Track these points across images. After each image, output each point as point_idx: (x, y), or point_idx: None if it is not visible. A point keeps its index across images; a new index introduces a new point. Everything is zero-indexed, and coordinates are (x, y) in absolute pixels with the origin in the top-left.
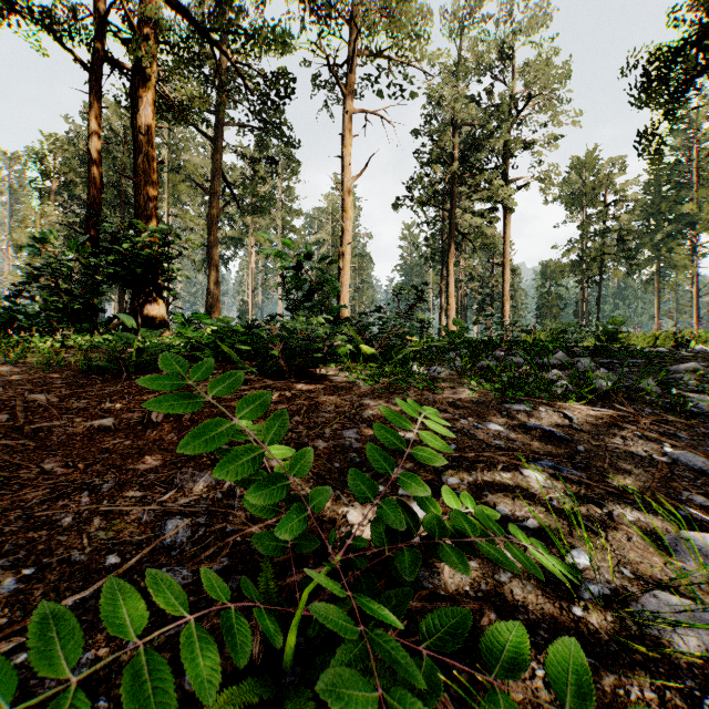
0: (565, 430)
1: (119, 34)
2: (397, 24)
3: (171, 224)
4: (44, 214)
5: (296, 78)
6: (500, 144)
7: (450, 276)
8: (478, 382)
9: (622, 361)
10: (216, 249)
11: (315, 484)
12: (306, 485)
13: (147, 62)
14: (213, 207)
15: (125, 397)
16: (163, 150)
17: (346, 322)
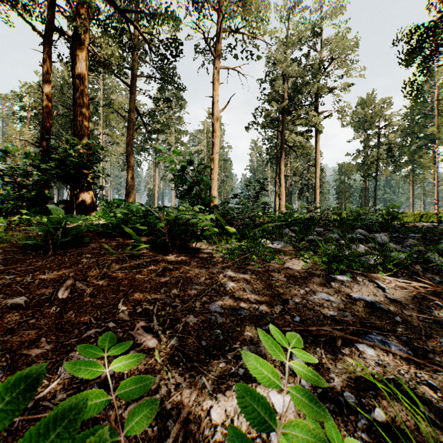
0: (381, 300)
1: (63, 13)
2: (248, 11)
3: (104, 140)
4: (22, 133)
5: (182, 43)
6: (313, 89)
7: (281, 173)
8: (308, 254)
9: (404, 235)
10: (132, 156)
11: (183, 369)
12: (176, 371)
13: (81, 31)
14: (130, 129)
15: (45, 272)
16: (99, 92)
17: (214, 208)
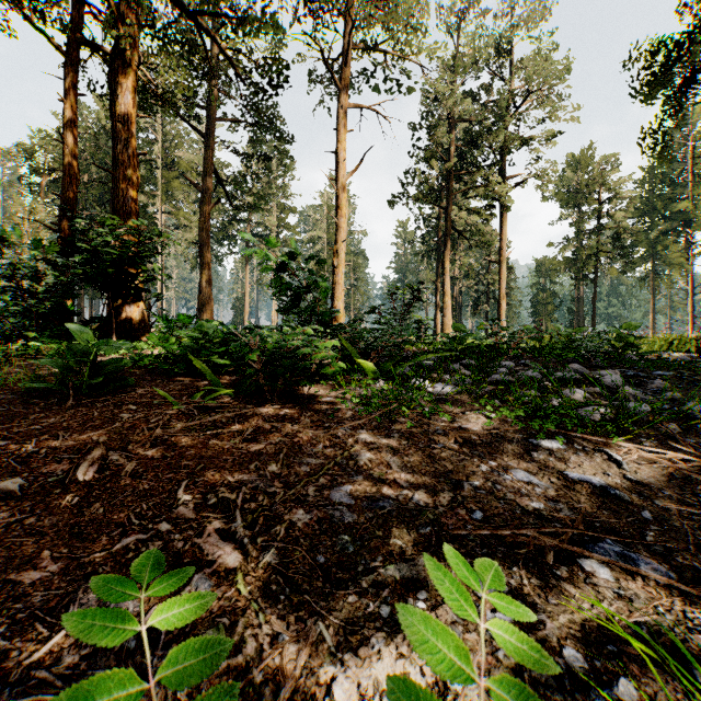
0: (617, 482)
1: (96, 17)
2: (392, 16)
3: (164, 221)
4: (33, 210)
5: (287, 65)
6: (496, 140)
7: (446, 274)
8: (492, 405)
9: (646, 373)
10: (208, 247)
11: (286, 607)
12: (272, 610)
13: (125, 46)
14: (205, 204)
15: (59, 435)
16: (156, 146)
17: (339, 330)
